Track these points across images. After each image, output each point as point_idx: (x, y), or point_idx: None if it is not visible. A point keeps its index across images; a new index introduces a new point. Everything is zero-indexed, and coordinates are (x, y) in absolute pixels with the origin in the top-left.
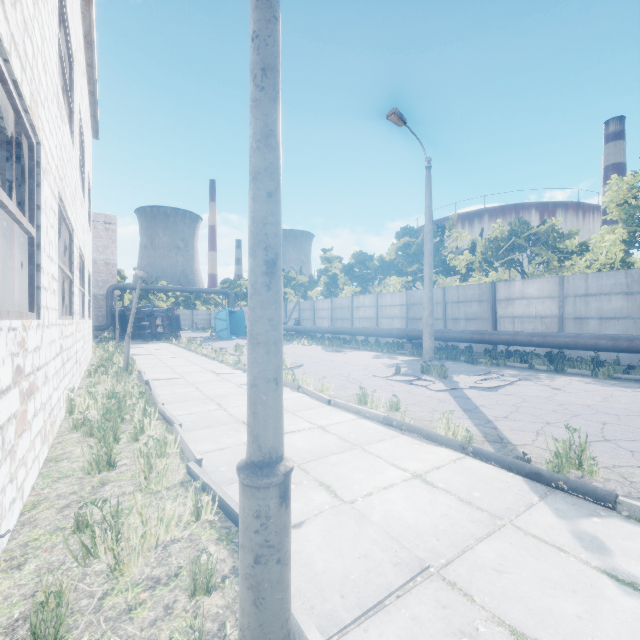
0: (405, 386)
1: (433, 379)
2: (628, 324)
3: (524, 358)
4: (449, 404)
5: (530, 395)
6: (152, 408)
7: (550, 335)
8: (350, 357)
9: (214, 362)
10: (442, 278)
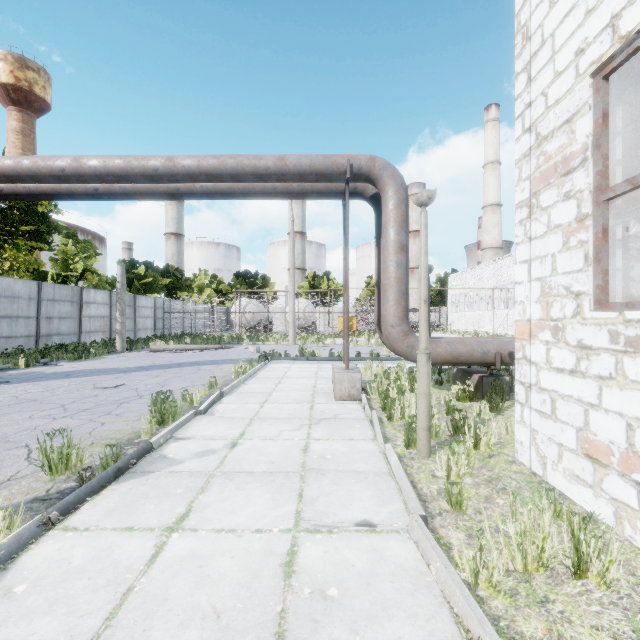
0: None
1: None
2: None
3: None
4: None
5: None
6: None
7: None
8: None
9: None
10: None
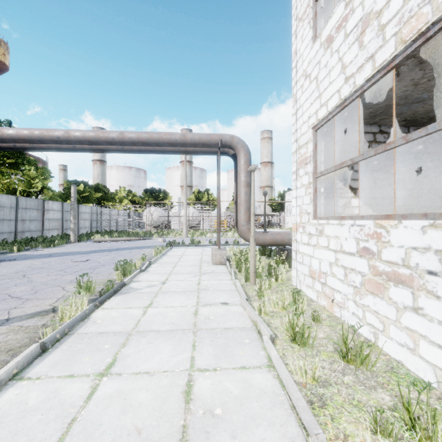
0: None
1: None
2: None
3: None
4: None
5: None
6: None
7: None
8: None
9: None
10: None
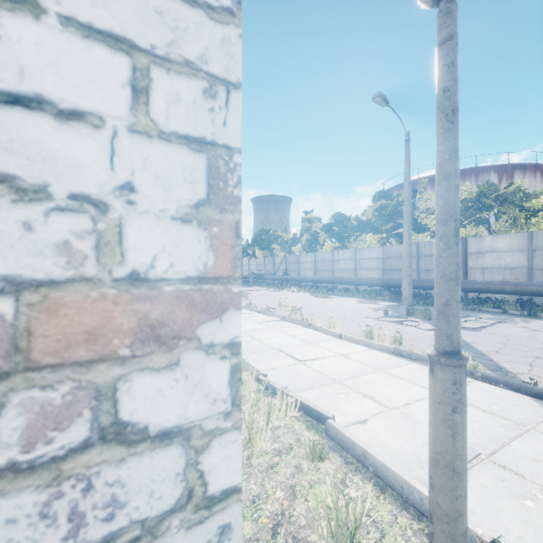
0: (397, 326)
1: (419, 320)
2: None
3: (495, 304)
4: None
5: (512, 335)
6: None
7: (522, 284)
8: (338, 302)
9: None
10: (414, 235)
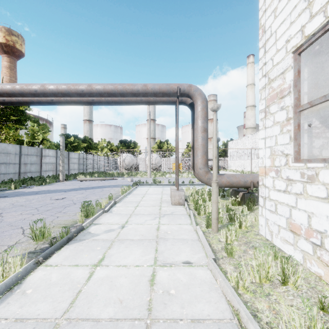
0: None
1: None
2: None
3: None
4: None
5: None
6: None
7: None
8: None
9: None
10: None
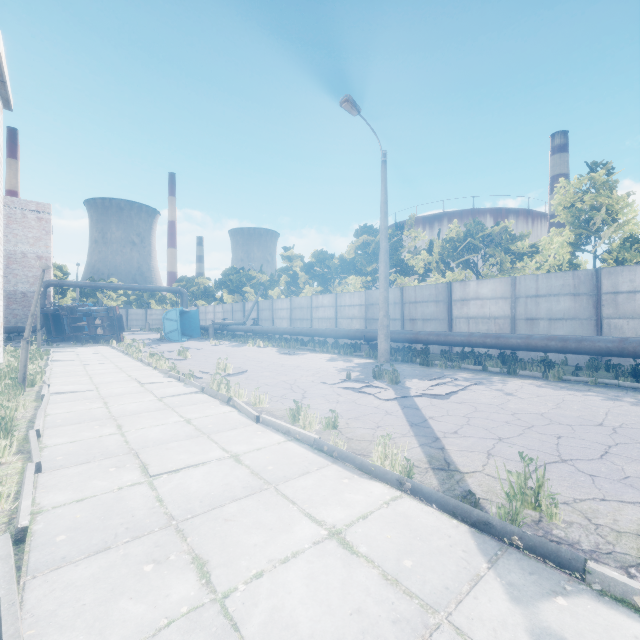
0: (352, 395)
1: (384, 385)
2: (575, 325)
3: (478, 359)
4: (396, 417)
5: (483, 402)
6: (7, 440)
7: (503, 336)
8: (303, 360)
9: (147, 368)
10: (401, 278)
